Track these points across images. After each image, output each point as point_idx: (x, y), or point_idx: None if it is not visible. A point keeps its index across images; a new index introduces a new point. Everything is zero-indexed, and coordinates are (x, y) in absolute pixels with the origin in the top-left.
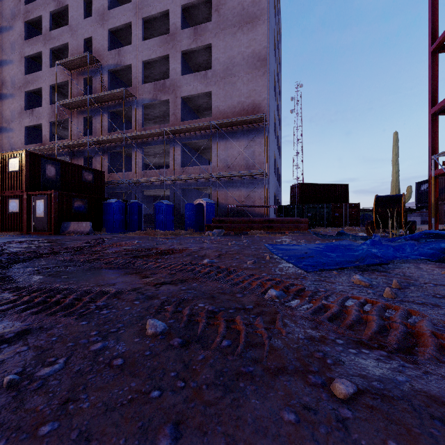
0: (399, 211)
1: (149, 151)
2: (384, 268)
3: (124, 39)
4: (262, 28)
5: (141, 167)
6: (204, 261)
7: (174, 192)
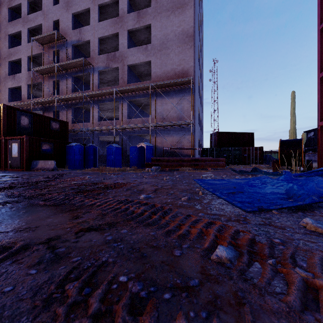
0: (300, 152)
1: (103, 107)
2: (318, 205)
3: (84, 21)
4: (189, 12)
5: (97, 118)
6: (140, 197)
7: (122, 138)
